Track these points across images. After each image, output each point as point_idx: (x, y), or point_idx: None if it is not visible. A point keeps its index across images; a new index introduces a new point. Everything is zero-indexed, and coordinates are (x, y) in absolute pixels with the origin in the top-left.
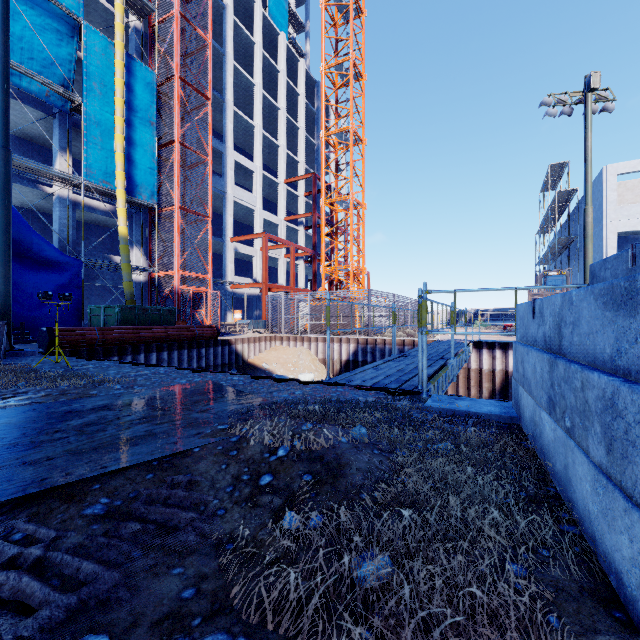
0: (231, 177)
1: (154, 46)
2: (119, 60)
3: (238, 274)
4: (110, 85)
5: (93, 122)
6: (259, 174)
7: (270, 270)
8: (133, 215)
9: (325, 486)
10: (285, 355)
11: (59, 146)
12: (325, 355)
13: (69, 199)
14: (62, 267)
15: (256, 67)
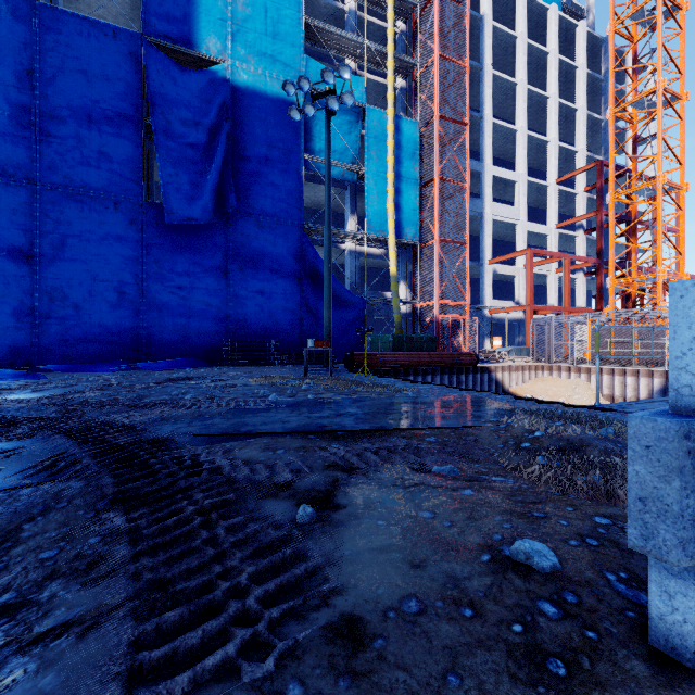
0: (489, 195)
1: (416, 96)
2: (390, 125)
3: (497, 297)
4: (383, 149)
5: (372, 184)
6: (522, 182)
7: (536, 289)
8: (399, 254)
9: (568, 453)
10: (555, 387)
11: (349, 211)
12: (612, 391)
13: (356, 251)
14: (352, 306)
15: (518, 63)
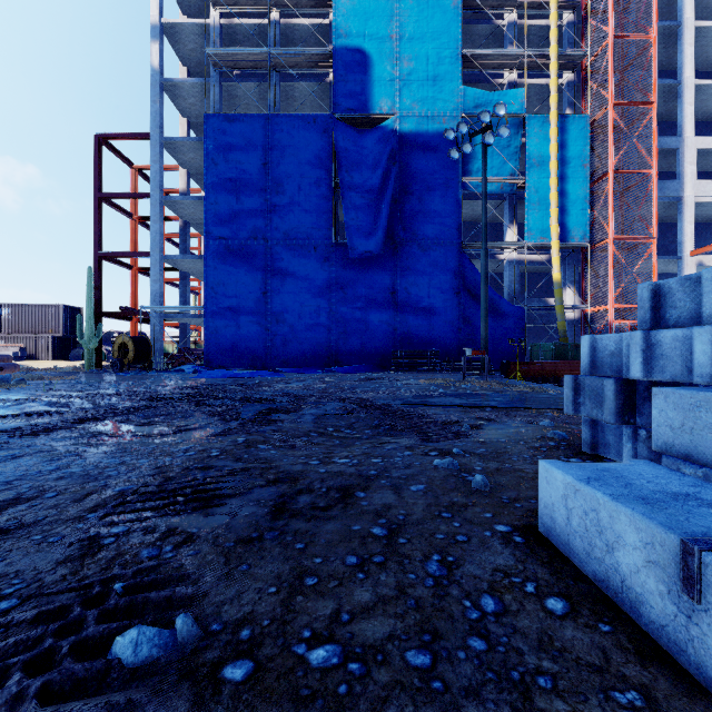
0: (691, 174)
1: (586, 86)
2: (553, 128)
3: None
4: (545, 153)
5: (532, 192)
6: None
7: None
8: (565, 258)
9: None
10: None
11: (508, 221)
12: None
13: (515, 260)
14: (511, 315)
15: None
